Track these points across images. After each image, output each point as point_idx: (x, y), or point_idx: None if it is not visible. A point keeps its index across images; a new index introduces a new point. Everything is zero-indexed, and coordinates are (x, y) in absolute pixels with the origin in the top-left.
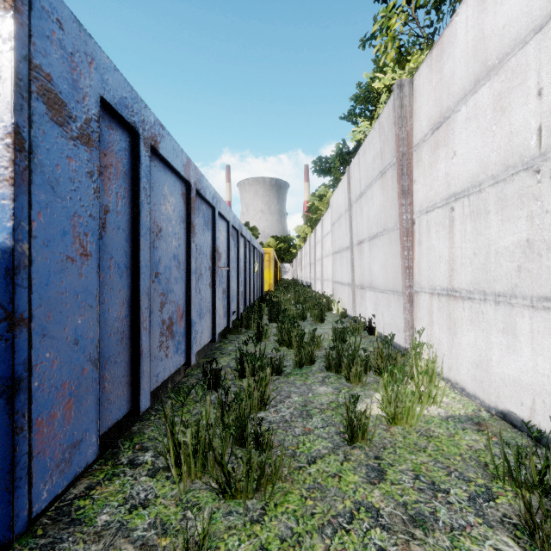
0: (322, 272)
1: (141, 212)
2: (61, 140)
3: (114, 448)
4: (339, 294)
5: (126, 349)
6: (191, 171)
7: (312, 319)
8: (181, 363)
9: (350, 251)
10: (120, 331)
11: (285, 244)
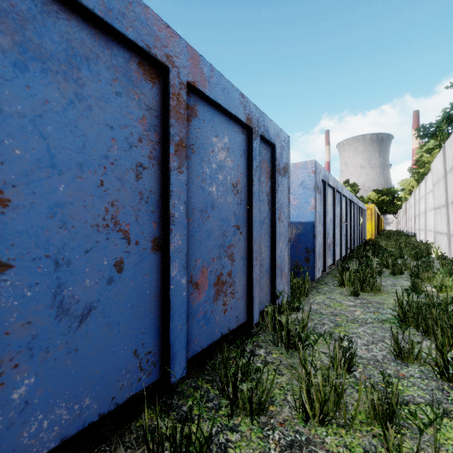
0: (425, 224)
1: (326, 206)
2: (318, 195)
3: (317, 281)
4: (439, 242)
5: (322, 250)
6: (335, 183)
7: (409, 259)
8: (331, 263)
9: (446, 208)
10: (321, 244)
11: (388, 197)
